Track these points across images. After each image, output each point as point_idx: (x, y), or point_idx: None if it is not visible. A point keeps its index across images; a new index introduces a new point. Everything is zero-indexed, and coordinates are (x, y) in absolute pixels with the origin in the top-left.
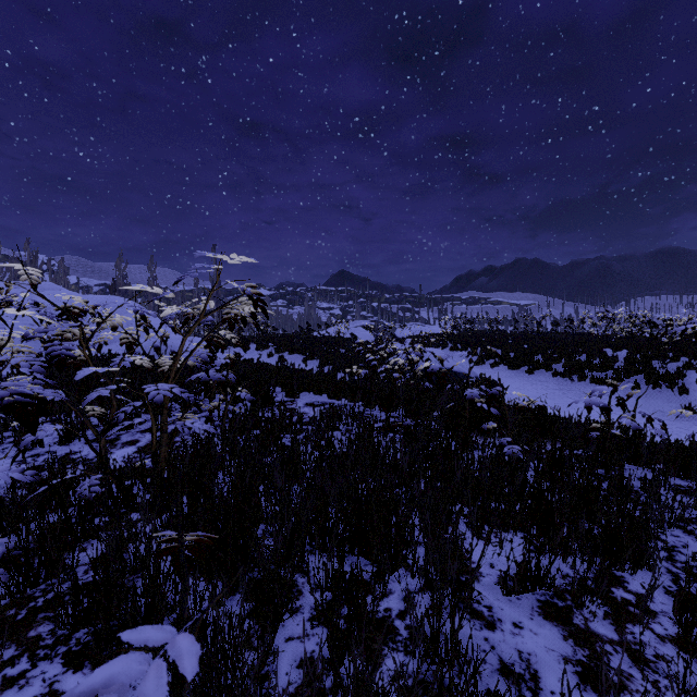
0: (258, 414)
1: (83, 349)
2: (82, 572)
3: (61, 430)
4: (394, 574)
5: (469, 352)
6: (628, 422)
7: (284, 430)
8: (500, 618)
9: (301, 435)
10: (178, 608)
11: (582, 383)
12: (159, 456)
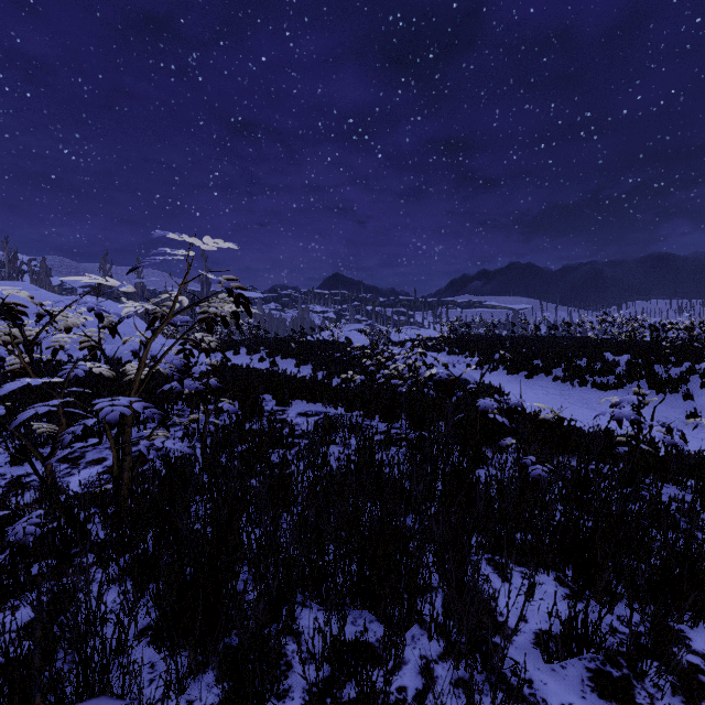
0: (245, 426)
1: (18, 354)
2: (7, 642)
3: (13, 448)
4: (407, 634)
5: (467, 356)
6: (661, 436)
7: (274, 445)
8: (544, 697)
9: (292, 450)
10: (127, 695)
11: (583, 389)
12: (121, 483)
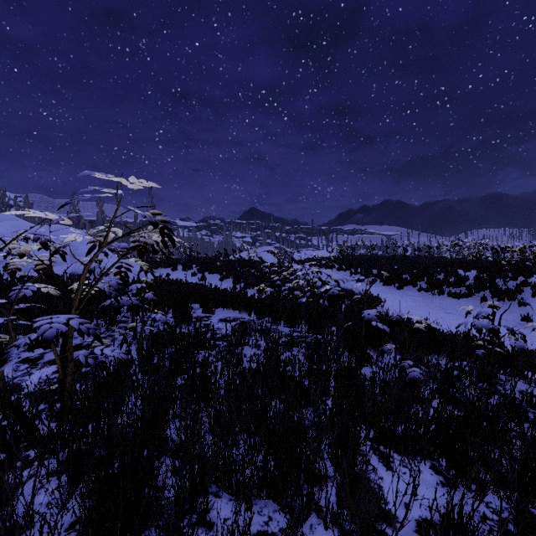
0: (175, 332)
1: None
2: None
3: None
4: (306, 523)
5: (352, 271)
6: (512, 341)
7: (199, 347)
8: None
9: (214, 350)
10: None
11: (441, 297)
12: (64, 386)
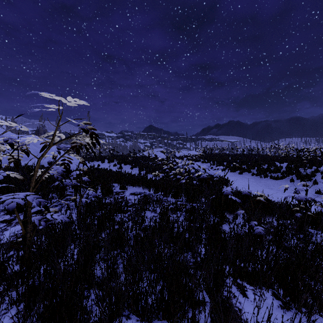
0: (102, 202)
1: None
2: None
3: None
4: None
5: (211, 163)
6: (319, 208)
7: (117, 211)
8: None
9: (126, 214)
10: None
11: (266, 179)
12: (26, 239)
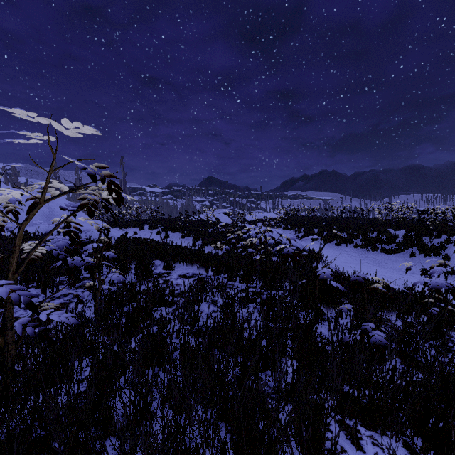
0: (135, 289)
1: None
2: None
3: None
4: None
5: (296, 230)
6: None
7: (157, 304)
8: None
9: (172, 307)
10: None
11: (374, 253)
12: (4, 355)
